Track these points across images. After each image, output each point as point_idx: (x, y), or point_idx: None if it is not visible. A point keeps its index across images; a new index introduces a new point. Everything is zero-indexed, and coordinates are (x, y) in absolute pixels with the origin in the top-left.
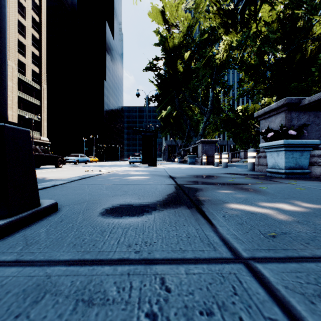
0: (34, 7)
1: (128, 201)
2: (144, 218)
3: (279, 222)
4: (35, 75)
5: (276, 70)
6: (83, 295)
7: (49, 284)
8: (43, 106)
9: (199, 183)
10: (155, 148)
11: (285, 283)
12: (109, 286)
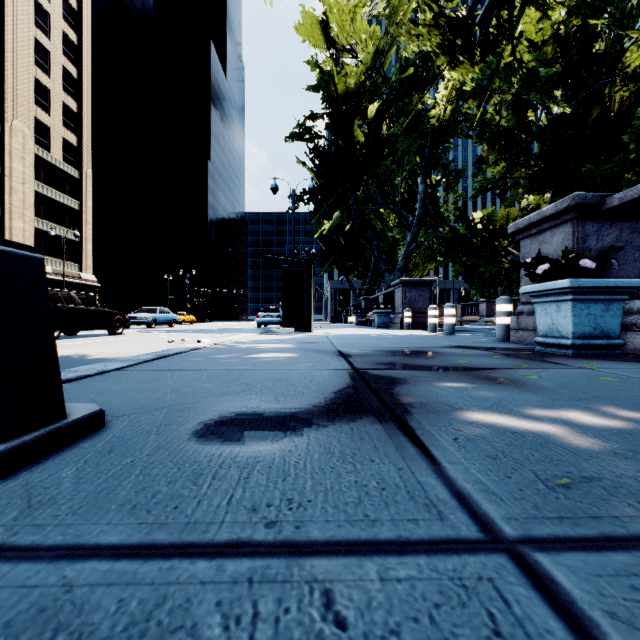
0: (68, 13)
1: (253, 407)
2: (286, 444)
3: (574, 453)
4: (69, 151)
5: (551, 141)
6: (143, 638)
7: (68, 607)
8: (86, 211)
9: (399, 368)
10: (310, 296)
11: (607, 603)
12: (204, 612)
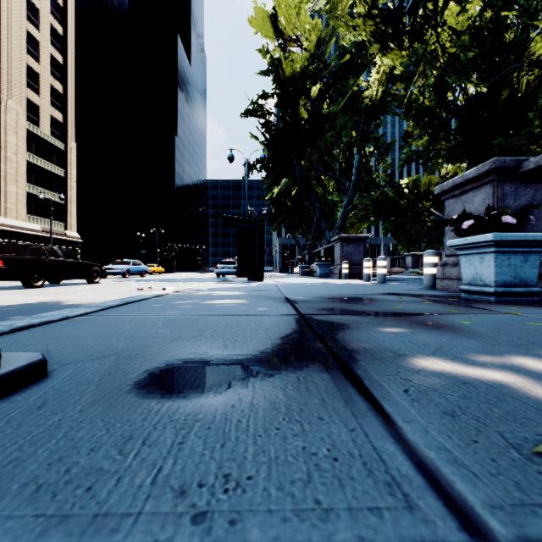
0: (55, 9)
1: (201, 353)
2: (229, 397)
3: (536, 408)
4: (56, 126)
5: (468, 117)
6: None
7: None
8: (71, 178)
9: (341, 313)
10: (261, 250)
11: None
12: None
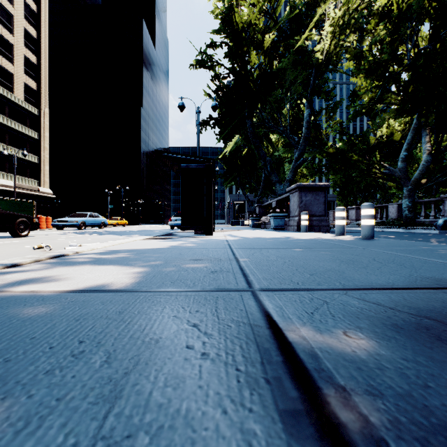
0: None
1: None
2: None
3: None
4: (30, 93)
5: (423, 67)
6: None
7: None
8: (44, 140)
9: None
10: (210, 197)
11: None
12: None
